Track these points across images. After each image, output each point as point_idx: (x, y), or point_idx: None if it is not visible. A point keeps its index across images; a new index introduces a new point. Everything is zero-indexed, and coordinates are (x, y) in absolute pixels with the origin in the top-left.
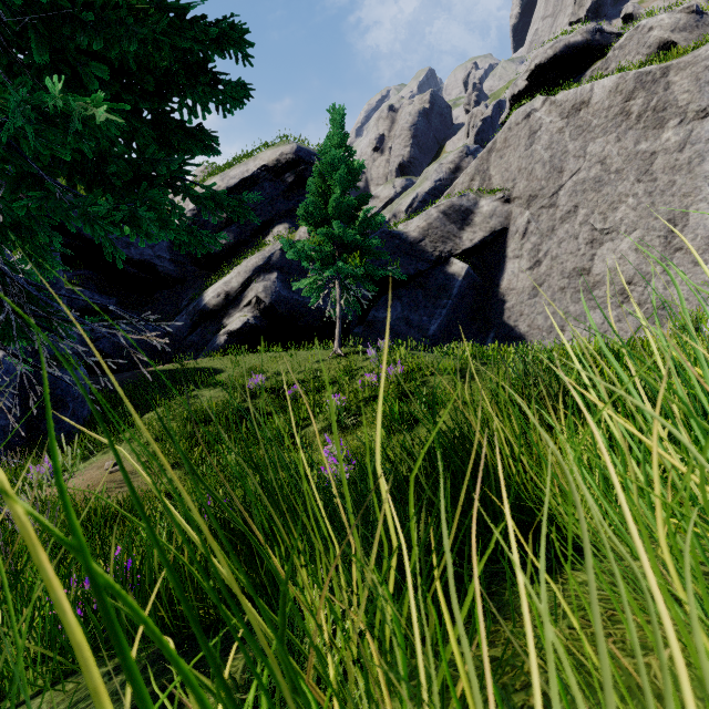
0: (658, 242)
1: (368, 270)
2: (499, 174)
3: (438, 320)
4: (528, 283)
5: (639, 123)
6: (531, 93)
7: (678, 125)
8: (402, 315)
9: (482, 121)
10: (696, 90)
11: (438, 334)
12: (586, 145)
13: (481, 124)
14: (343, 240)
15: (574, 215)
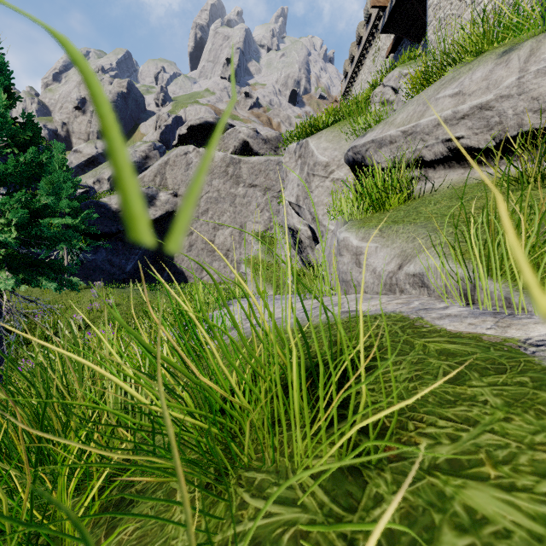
0: (238, 234)
1: (88, 243)
2: (171, 179)
3: (132, 263)
4: (187, 243)
5: (231, 179)
6: (189, 137)
7: (243, 187)
8: (107, 258)
9: (165, 126)
10: (248, 175)
11: (133, 270)
12: (212, 180)
13: (164, 128)
14: (72, 225)
15: (207, 213)
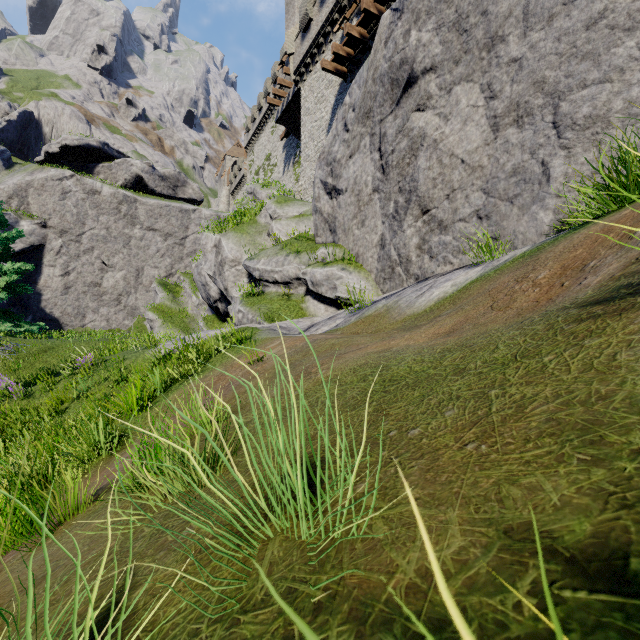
0: (133, 278)
1: None
2: (37, 205)
3: None
4: (61, 284)
5: (125, 219)
6: (62, 157)
7: (141, 229)
8: None
9: (7, 122)
10: (147, 217)
11: None
12: (99, 216)
13: (6, 124)
14: None
15: (92, 252)
